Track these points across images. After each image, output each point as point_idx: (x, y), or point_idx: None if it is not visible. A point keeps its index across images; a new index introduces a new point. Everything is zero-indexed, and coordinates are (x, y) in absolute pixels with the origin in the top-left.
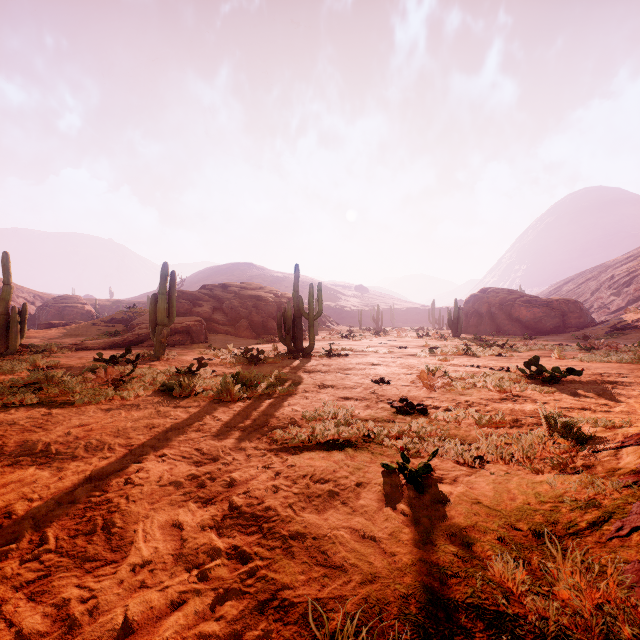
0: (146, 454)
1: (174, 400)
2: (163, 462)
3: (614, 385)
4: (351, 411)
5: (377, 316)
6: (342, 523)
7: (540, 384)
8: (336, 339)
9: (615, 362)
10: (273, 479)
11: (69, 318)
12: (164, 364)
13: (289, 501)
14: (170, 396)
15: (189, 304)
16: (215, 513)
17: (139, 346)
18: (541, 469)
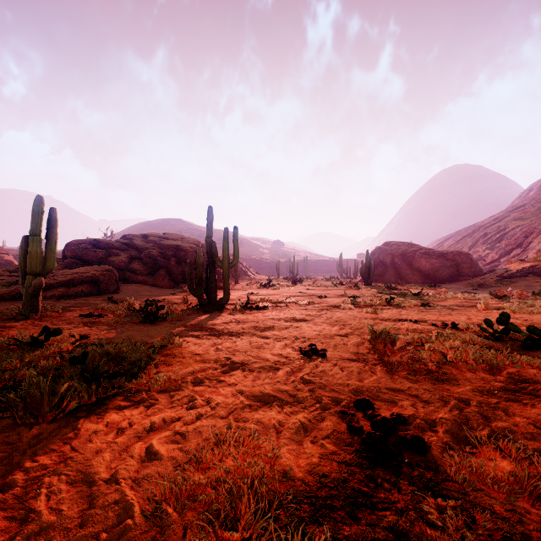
0: None
1: None
2: None
3: None
4: (273, 459)
5: (293, 266)
6: None
7: (519, 351)
8: (255, 288)
9: None
10: None
11: None
12: (27, 325)
13: None
14: None
15: (104, 253)
16: None
17: None
18: None
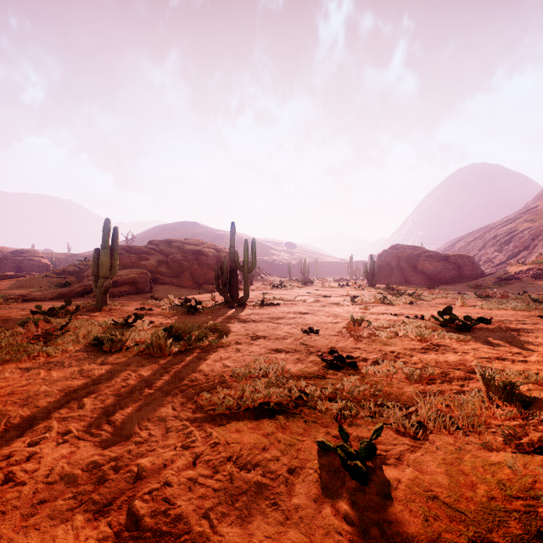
0: (47, 431)
1: (103, 356)
2: (64, 443)
3: (518, 332)
4: (282, 366)
5: (304, 268)
6: (271, 542)
7: (454, 332)
8: (269, 289)
9: (510, 309)
10: (191, 465)
11: (26, 270)
12: (105, 315)
13: (206, 505)
14: (100, 351)
15: (136, 258)
16: (105, 533)
17: (86, 297)
18: (496, 446)
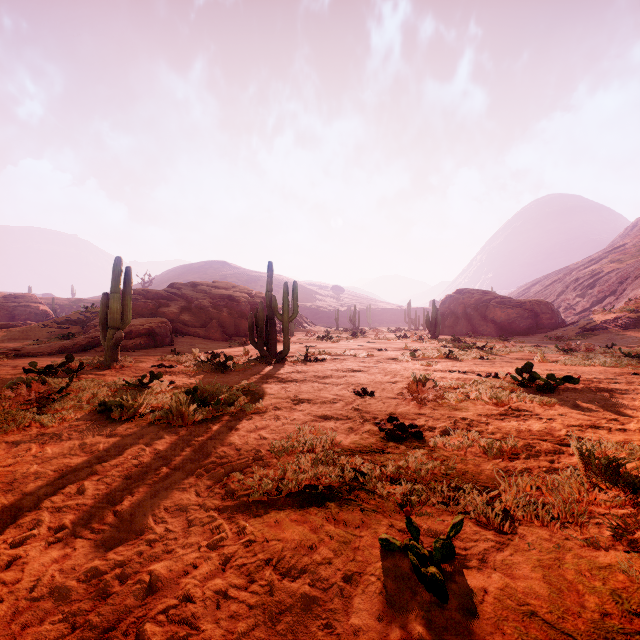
0: (35, 526)
1: (111, 425)
2: (56, 542)
3: (611, 393)
4: (332, 438)
5: (354, 316)
6: None
7: (535, 393)
8: (313, 341)
9: (598, 365)
10: (219, 572)
11: (21, 319)
12: (115, 373)
13: (238, 629)
14: (107, 419)
15: (154, 304)
16: None
17: (93, 351)
18: (605, 544)
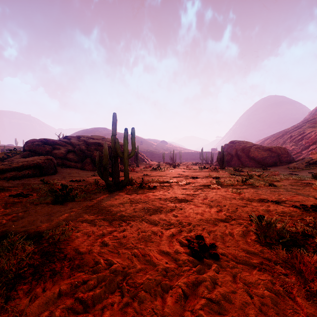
0: None
1: None
2: None
3: None
4: None
5: (173, 156)
6: None
7: None
8: (149, 170)
9: None
10: None
11: None
12: None
13: None
14: None
15: (50, 148)
16: None
17: None
18: None
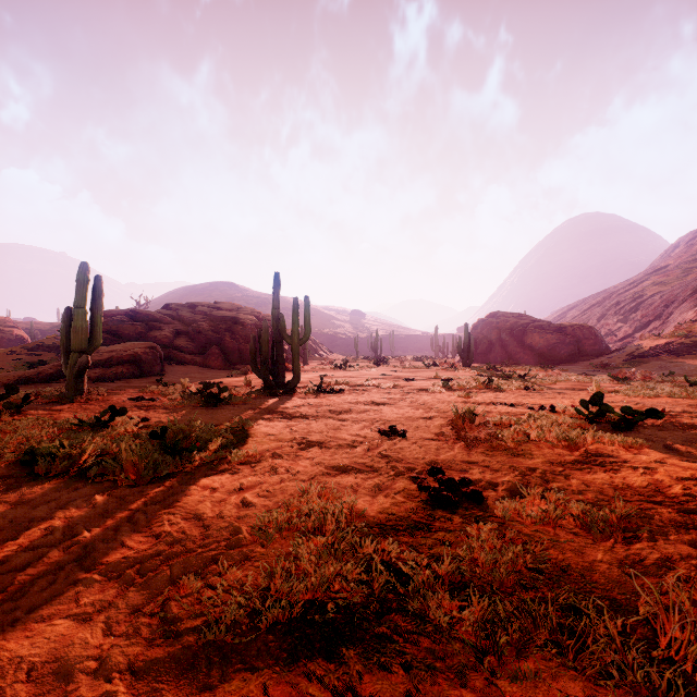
0: None
1: (27, 485)
2: None
3: None
4: (351, 504)
5: (376, 343)
6: None
7: (610, 431)
8: (329, 370)
9: (664, 396)
10: None
11: None
12: (76, 408)
13: None
14: (27, 475)
15: (144, 327)
16: None
17: (61, 381)
18: None
